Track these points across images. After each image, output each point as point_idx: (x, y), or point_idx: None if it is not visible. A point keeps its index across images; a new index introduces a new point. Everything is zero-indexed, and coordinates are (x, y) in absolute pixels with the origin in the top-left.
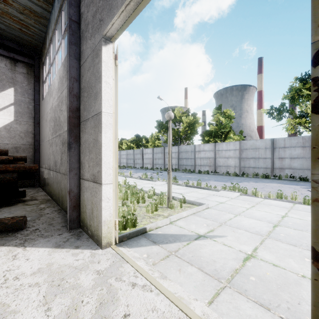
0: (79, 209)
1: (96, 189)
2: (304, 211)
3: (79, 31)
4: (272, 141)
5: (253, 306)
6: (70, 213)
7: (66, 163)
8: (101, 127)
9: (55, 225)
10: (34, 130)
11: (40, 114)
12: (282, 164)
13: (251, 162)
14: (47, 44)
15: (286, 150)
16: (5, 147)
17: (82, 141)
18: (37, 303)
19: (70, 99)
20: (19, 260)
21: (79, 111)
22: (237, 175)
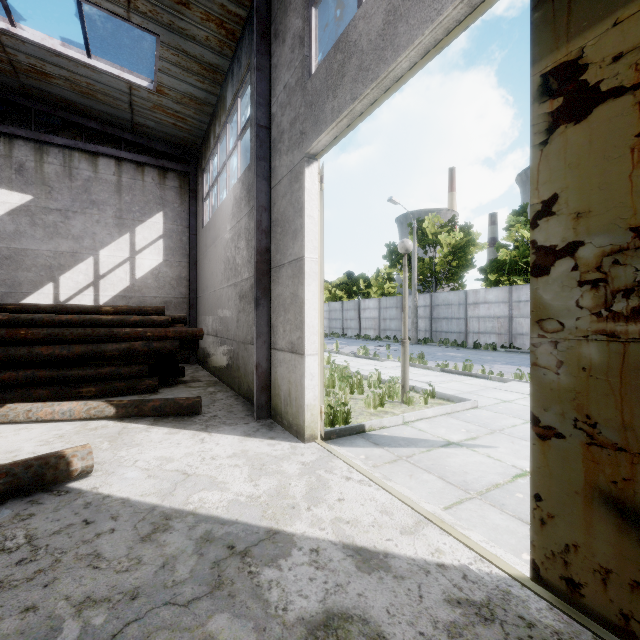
0: (268, 391)
1: (295, 362)
2: None
3: (268, 139)
4: None
5: (507, 518)
6: (257, 396)
7: (246, 327)
8: (303, 278)
9: (236, 412)
10: (189, 275)
11: (197, 249)
12: None
13: None
14: (212, 143)
15: None
16: (153, 302)
17: (274, 296)
18: (243, 479)
19: (258, 238)
20: (209, 444)
21: (269, 252)
22: None
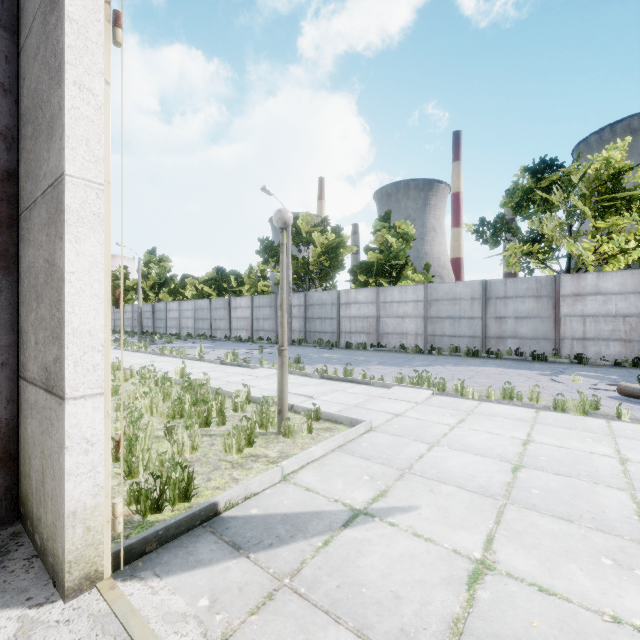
0: (14, 465)
1: (51, 412)
2: (560, 426)
3: None
4: (485, 285)
5: None
6: None
7: None
8: (63, 221)
9: None
10: None
11: None
12: (502, 329)
13: (446, 325)
14: None
15: (508, 303)
16: None
17: (24, 269)
18: None
19: None
20: None
21: (16, 181)
22: (421, 352)
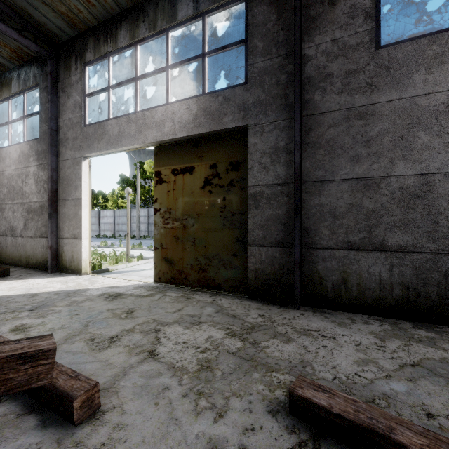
0: (57, 259)
1: (77, 242)
2: None
3: (57, 136)
4: None
5: None
6: (51, 262)
7: (35, 228)
8: (82, 207)
9: (34, 273)
10: None
11: None
12: None
13: None
14: None
15: None
16: None
17: (61, 213)
18: (60, 285)
19: (51, 184)
20: (30, 281)
21: (57, 191)
22: None
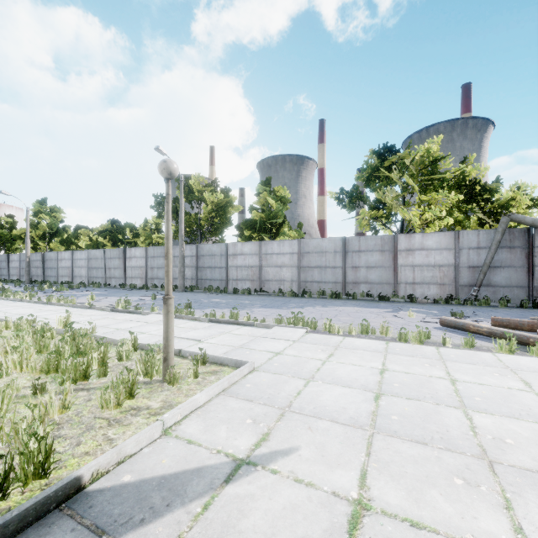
0: None
1: None
2: (405, 354)
3: None
4: (344, 241)
5: None
6: None
7: None
8: None
9: None
10: None
11: None
12: (357, 276)
13: (315, 273)
14: None
15: (361, 256)
16: None
17: None
18: None
19: None
20: None
21: None
22: (295, 295)
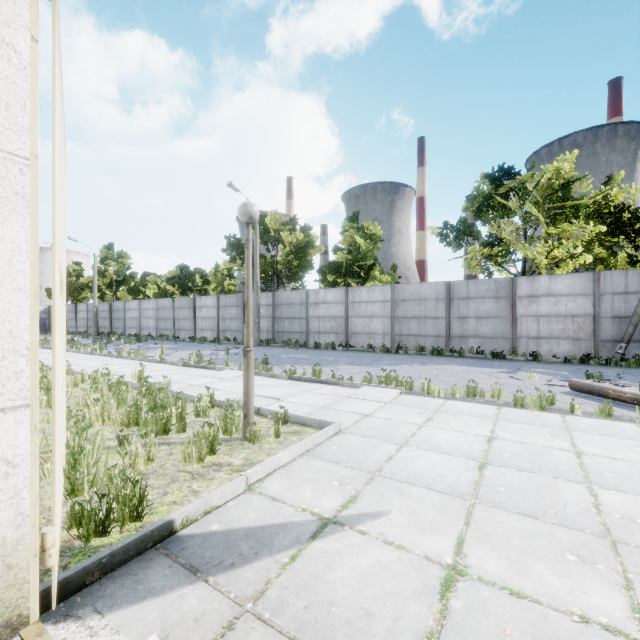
0: None
1: None
2: (520, 421)
3: None
4: (448, 286)
5: None
6: None
7: None
8: None
9: None
10: None
11: None
12: (464, 328)
13: (412, 325)
14: None
15: (470, 304)
16: None
17: None
18: None
19: None
20: None
21: None
22: (388, 351)
